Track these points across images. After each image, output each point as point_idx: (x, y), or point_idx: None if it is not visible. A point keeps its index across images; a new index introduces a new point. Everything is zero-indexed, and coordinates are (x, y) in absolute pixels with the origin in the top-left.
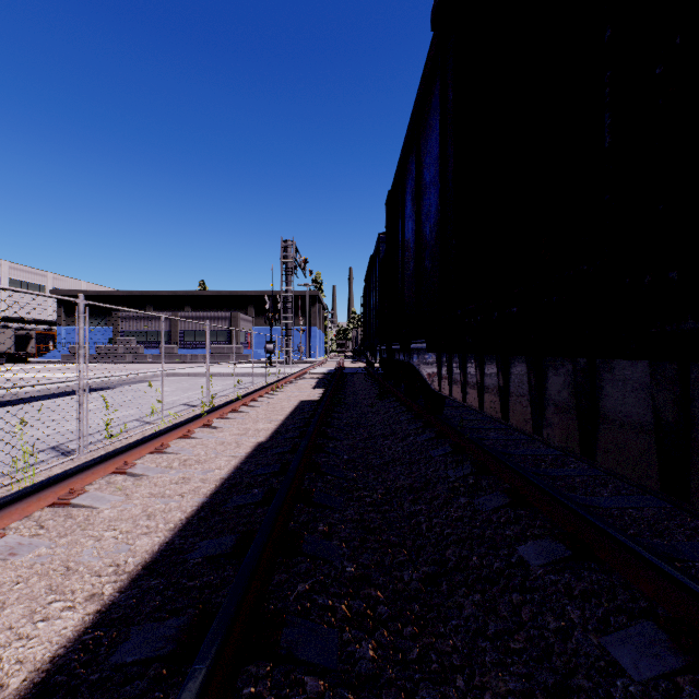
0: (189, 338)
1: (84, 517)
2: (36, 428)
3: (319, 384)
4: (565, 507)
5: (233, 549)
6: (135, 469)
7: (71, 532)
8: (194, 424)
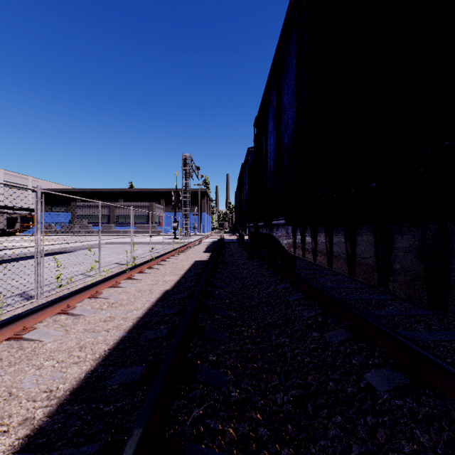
0: (122, 219)
1: (31, 348)
2: (4, 281)
3: (207, 250)
4: (398, 342)
5: (142, 378)
6: (75, 310)
7: (19, 361)
8: (121, 277)
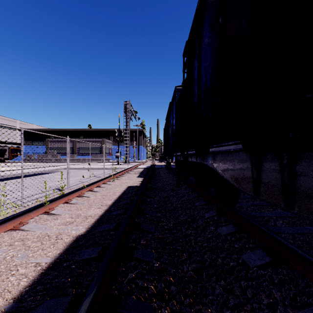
0: (82, 150)
1: None
2: None
3: (141, 175)
4: None
5: None
6: None
7: None
8: (34, 212)
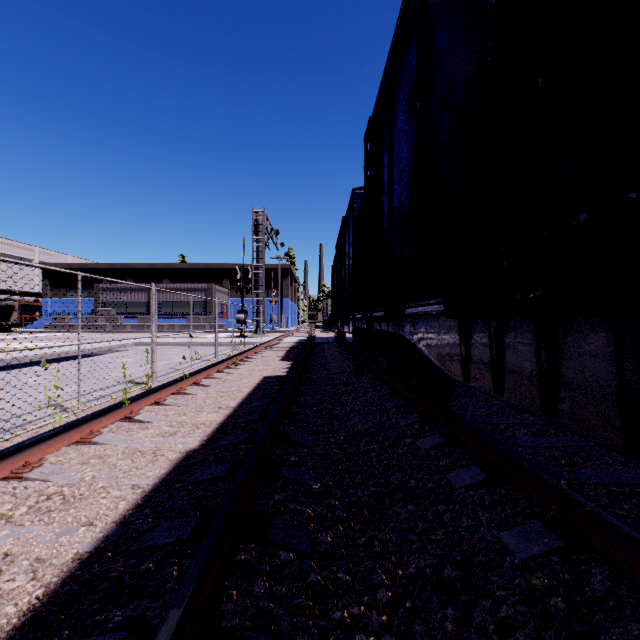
0: (167, 308)
1: None
2: None
3: (287, 356)
4: None
5: None
6: None
7: None
8: (109, 418)
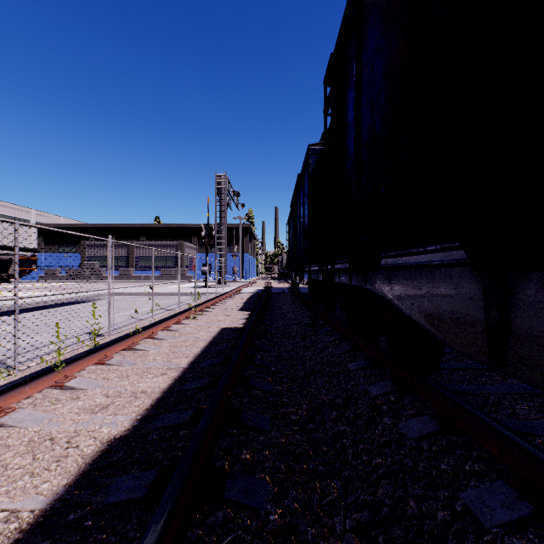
0: (143, 262)
1: None
2: None
3: (246, 306)
4: None
5: None
6: None
7: None
8: (34, 385)
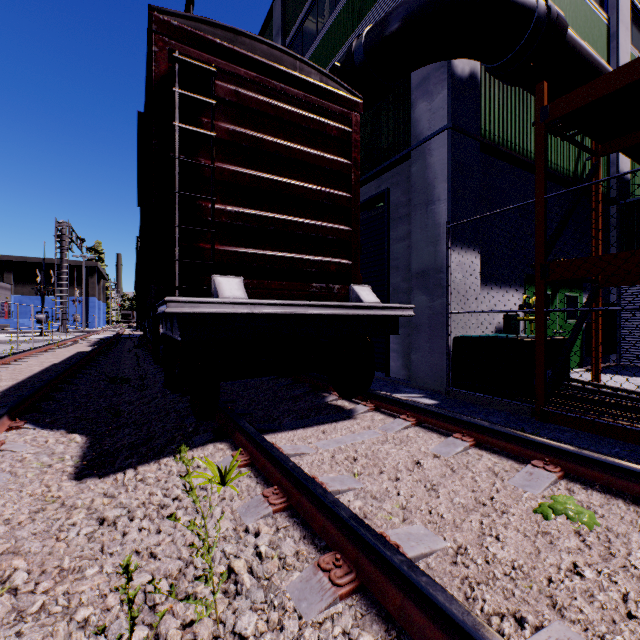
0: None
1: None
2: None
3: (95, 344)
4: None
5: None
6: None
7: None
8: (7, 359)
